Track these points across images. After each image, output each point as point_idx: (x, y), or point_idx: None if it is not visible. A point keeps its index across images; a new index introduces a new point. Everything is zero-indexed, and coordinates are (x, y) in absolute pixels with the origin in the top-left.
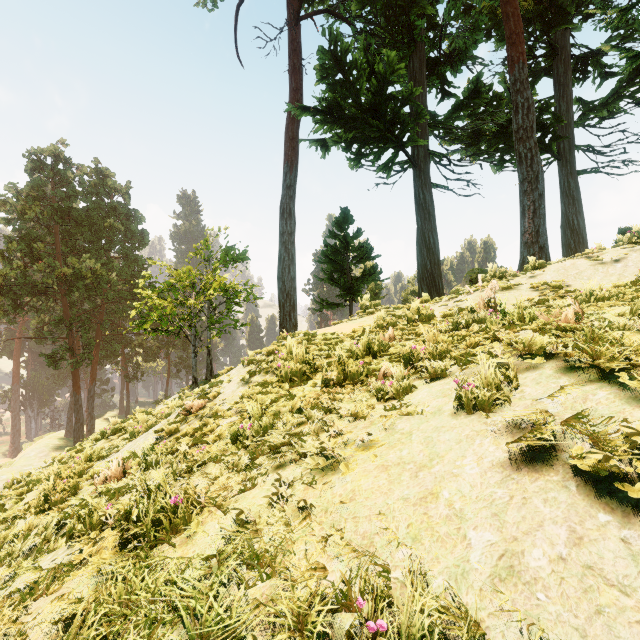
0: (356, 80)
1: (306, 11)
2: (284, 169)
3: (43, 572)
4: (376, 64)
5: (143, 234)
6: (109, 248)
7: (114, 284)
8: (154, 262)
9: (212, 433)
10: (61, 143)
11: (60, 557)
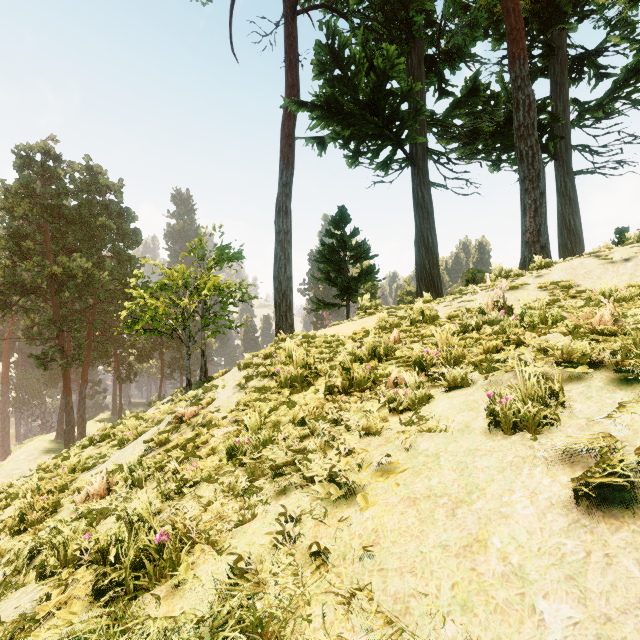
0: (354, 75)
1: (302, 6)
2: (280, 166)
3: (6, 618)
4: (375, 59)
5: (136, 233)
6: (101, 247)
7: (106, 283)
8: (146, 261)
9: (205, 445)
10: (51, 139)
11: (28, 597)
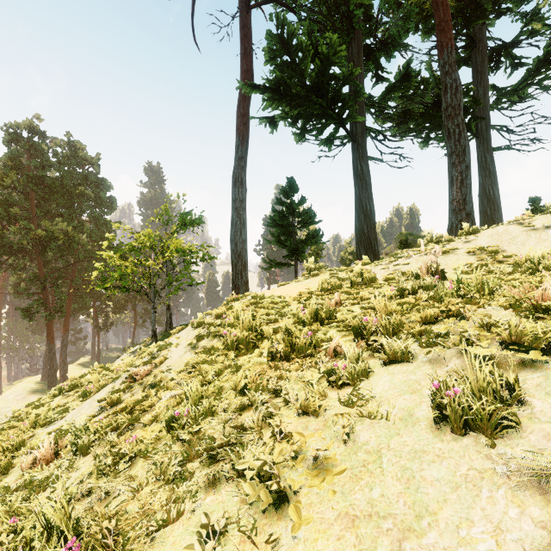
0: (301, 61)
1: (256, 1)
2: (236, 142)
3: None
4: (319, 46)
5: (111, 200)
6: (80, 212)
7: (85, 245)
8: (117, 225)
9: (152, 409)
10: (36, 118)
11: None
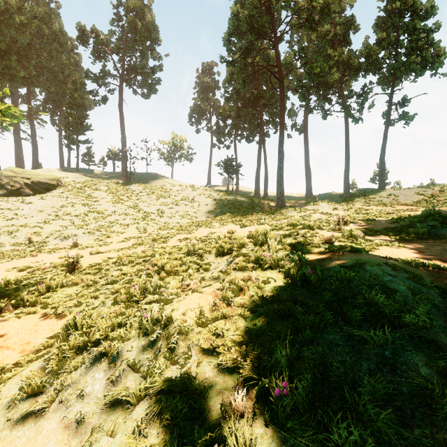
0: None
1: None
2: None
3: None
4: None
5: None
6: None
7: None
8: None
9: None
10: None
11: None
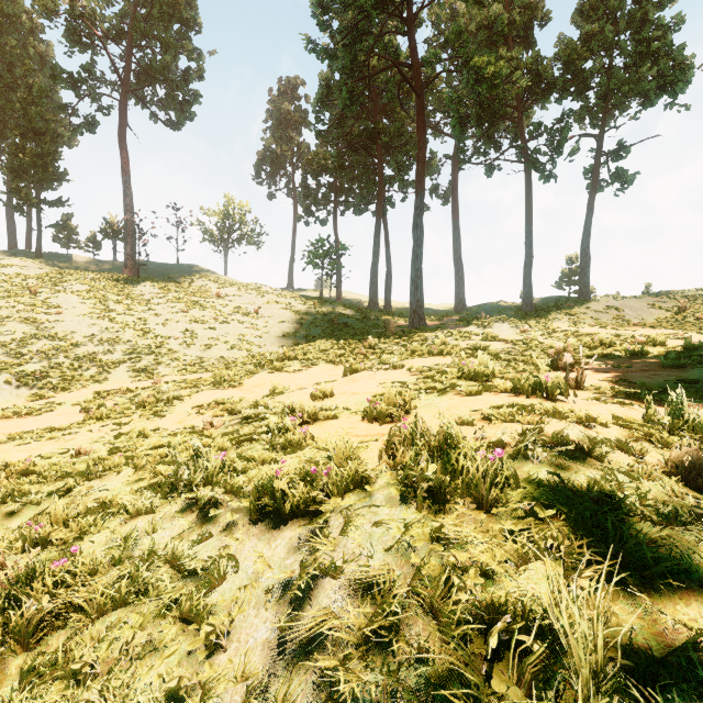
0: None
1: None
2: None
3: None
4: None
5: None
6: None
7: None
8: None
9: None
10: None
11: None
